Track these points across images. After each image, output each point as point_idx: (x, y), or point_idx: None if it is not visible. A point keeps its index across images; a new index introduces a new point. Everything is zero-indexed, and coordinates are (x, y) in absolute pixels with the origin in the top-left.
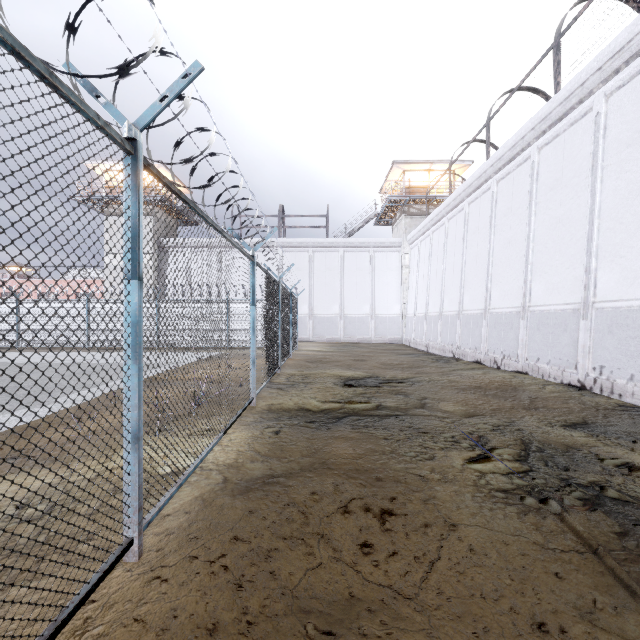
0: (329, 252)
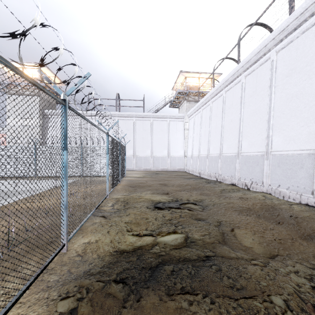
0: (145, 120)
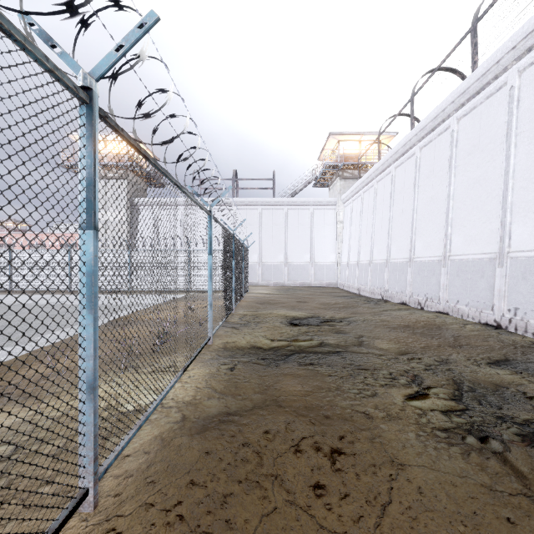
0: (275, 210)
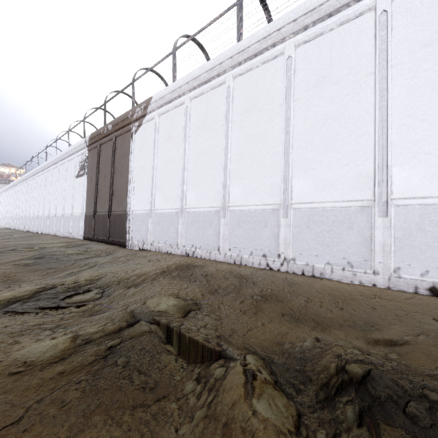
0: None
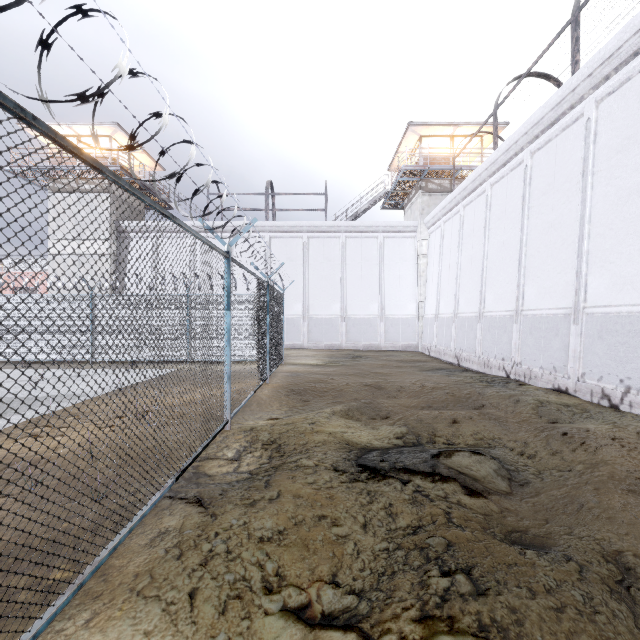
0: (328, 238)
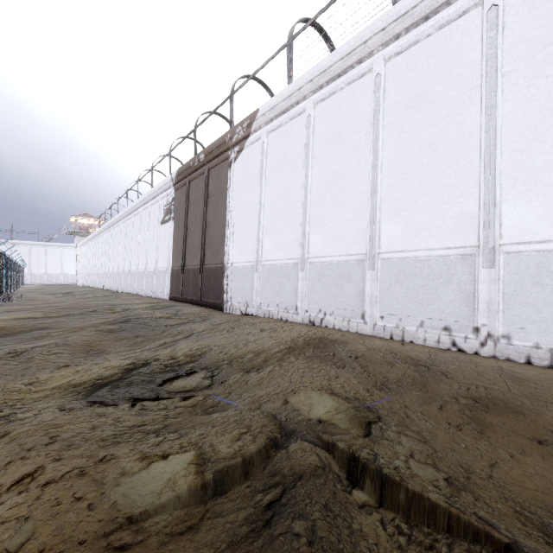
0: (40, 247)
